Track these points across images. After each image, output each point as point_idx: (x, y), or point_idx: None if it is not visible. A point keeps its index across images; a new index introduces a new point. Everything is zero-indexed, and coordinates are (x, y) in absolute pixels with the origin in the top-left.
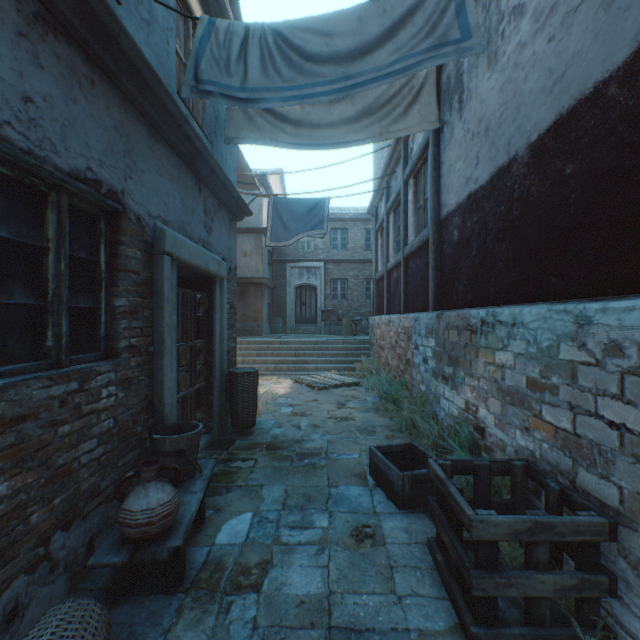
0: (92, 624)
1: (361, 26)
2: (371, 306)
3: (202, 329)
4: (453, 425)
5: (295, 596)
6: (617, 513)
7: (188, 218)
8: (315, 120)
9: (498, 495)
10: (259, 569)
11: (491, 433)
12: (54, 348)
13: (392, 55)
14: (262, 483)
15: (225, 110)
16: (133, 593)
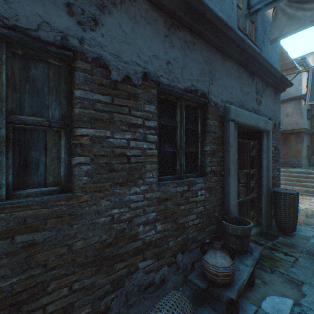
0: None
1: None
2: None
3: (254, 162)
4: None
5: None
6: None
7: (244, 98)
8: None
9: None
10: None
11: None
12: (179, 170)
13: None
14: (302, 280)
15: (270, 25)
16: (209, 305)
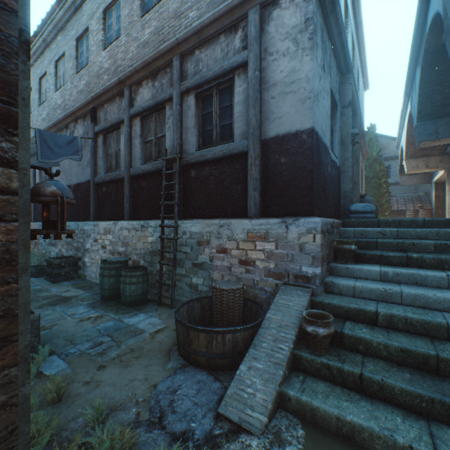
0: None
1: None
2: None
3: None
4: None
5: None
6: (82, 256)
7: None
8: None
9: None
10: None
11: (65, 254)
12: None
13: (34, 161)
14: None
15: None
16: None
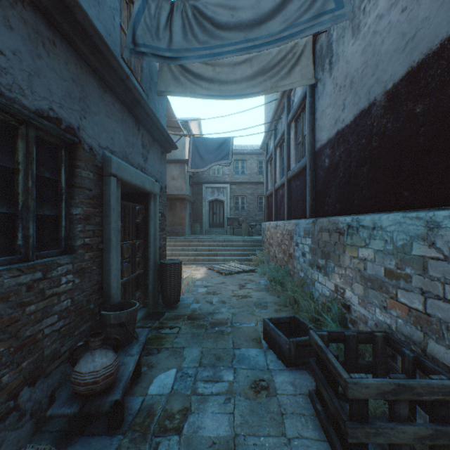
0: None
1: (258, 1)
2: (263, 215)
3: (140, 231)
4: (325, 302)
5: (208, 438)
6: None
7: (130, 150)
8: (223, 78)
9: (361, 356)
10: (181, 415)
11: (355, 309)
12: (23, 246)
13: (282, 23)
14: (184, 346)
15: (158, 72)
16: (84, 434)
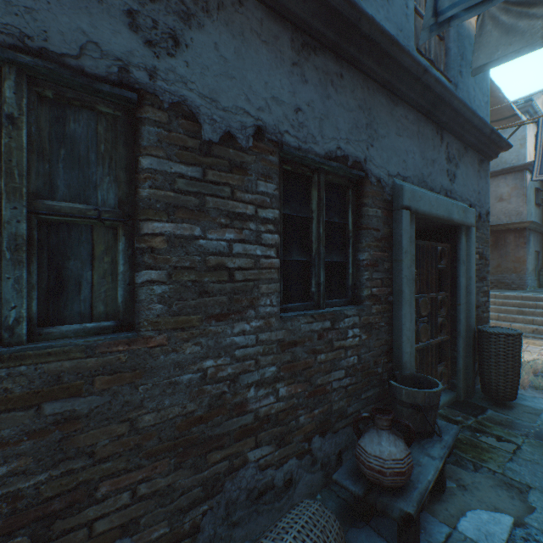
0: (329, 539)
1: None
2: None
3: (443, 281)
4: None
5: None
6: None
7: (427, 170)
8: None
9: None
10: None
11: None
12: (315, 293)
13: None
14: (528, 483)
15: (472, 43)
16: (368, 524)
